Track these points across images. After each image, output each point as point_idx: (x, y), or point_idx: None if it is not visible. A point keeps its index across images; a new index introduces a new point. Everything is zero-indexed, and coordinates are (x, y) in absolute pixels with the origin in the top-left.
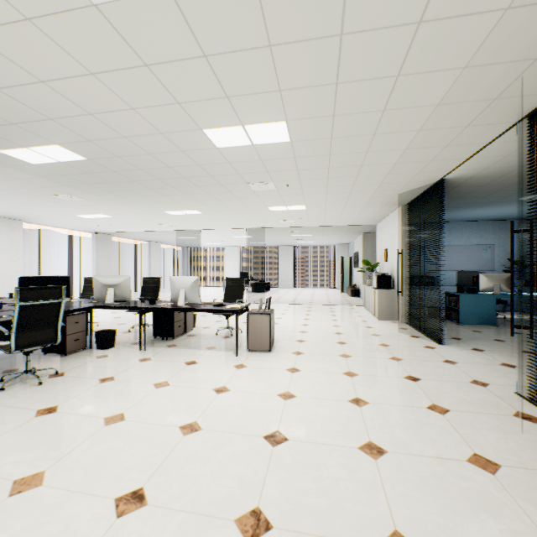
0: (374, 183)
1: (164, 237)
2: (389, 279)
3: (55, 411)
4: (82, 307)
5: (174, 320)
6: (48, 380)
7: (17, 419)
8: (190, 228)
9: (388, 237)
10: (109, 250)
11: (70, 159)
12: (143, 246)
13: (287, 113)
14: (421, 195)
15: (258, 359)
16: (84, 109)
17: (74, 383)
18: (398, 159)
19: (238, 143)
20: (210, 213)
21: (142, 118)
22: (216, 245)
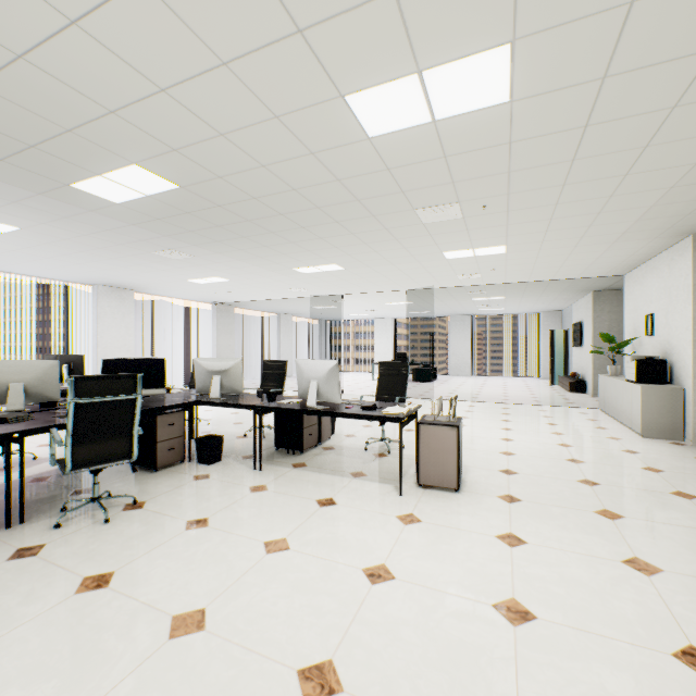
0: (657, 187)
1: (295, 306)
2: (662, 367)
3: (106, 585)
4: (178, 403)
5: (304, 424)
6: (120, 514)
7: (48, 595)
8: (327, 293)
9: (656, 294)
10: (231, 325)
11: (159, 190)
12: (271, 319)
13: (519, 17)
14: None
15: (437, 506)
16: (151, 80)
17: (150, 526)
18: None
19: (407, 120)
20: (354, 268)
21: (241, 86)
22: (362, 316)
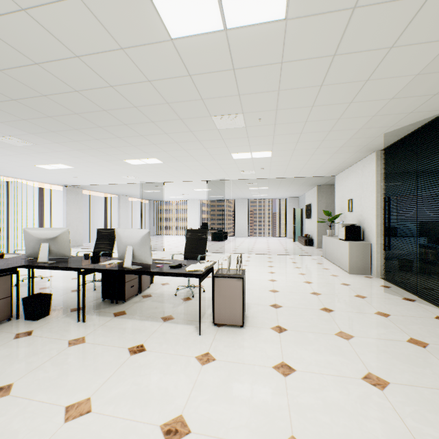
0: (366, 115)
1: (130, 190)
2: (359, 231)
3: None
4: (2, 268)
5: (126, 279)
6: None
7: None
8: (153, 181)
9: (355, 187)
10: (79, 202)
11: None
12: (113, 199)
13: None
14: (410, 134)
15: (228, 342)
16: None
17: None
18: (426, 66)
19: (203, 24)
20: (170, 162)
21: None
22: (178, 198)
